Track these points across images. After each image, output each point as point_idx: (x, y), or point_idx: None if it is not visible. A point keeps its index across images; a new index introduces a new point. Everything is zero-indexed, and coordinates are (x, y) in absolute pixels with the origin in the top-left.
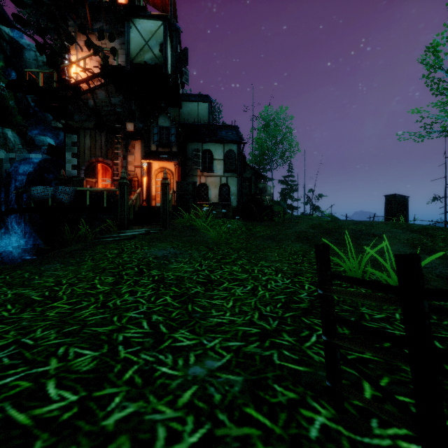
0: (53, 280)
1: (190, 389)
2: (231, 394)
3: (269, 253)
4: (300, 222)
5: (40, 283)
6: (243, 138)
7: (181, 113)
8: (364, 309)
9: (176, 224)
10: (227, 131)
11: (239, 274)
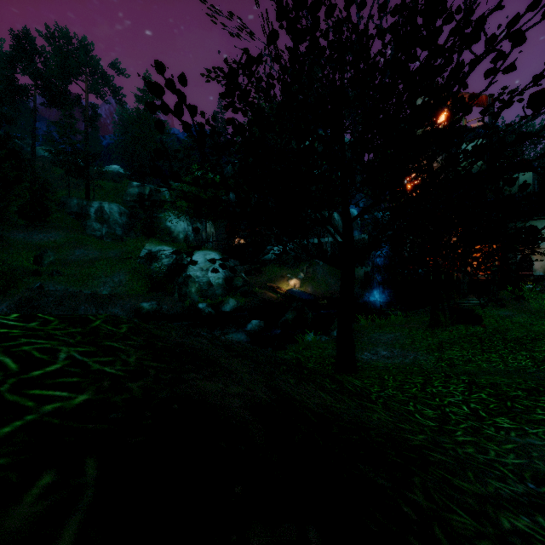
0: None
1: None
2: None
3: None
4: None
5: None
6: None
7: None
8: None
9: (502, 295)
10: None
11: None
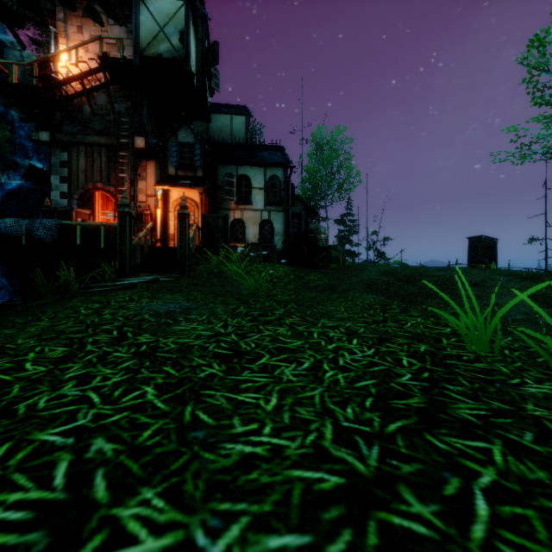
0: None
1: None
2: None
3: (332, 307)
4: (367, 268)
5: None
6: (290, 161)
7: (210, 129)
8: (533, 408)
9: (199, 270)
10: (269, 153)
11: (288, 339)
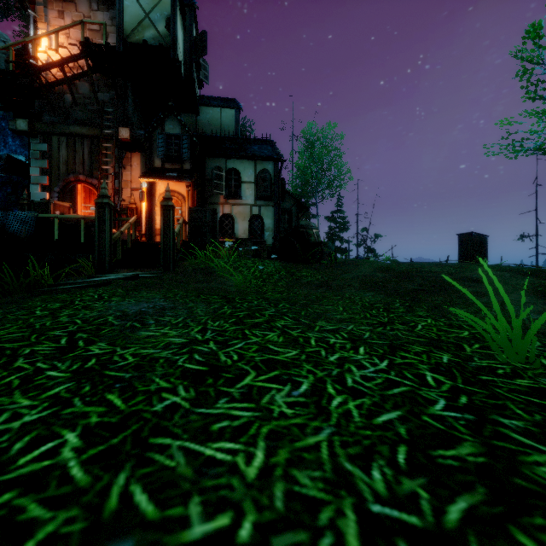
0: None
1: None
2: None
3: (329, 307)
4: (360, 264)
5: None
6: (281, 155)
7: (199, 122)
8: None
9: (184, 266)
10: (259, 146)
11: (280, 348)
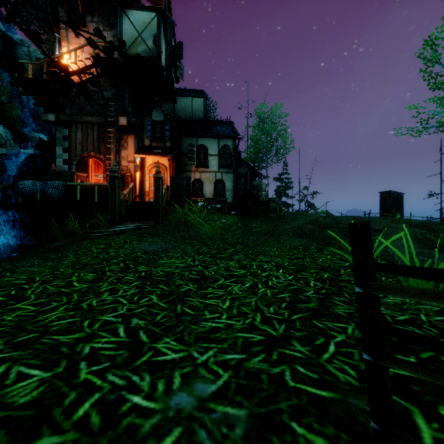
0: (25, 277)
1: (169, 435)
2: (231, 442)
3: (267, 248)
4: (297, 217)
5: (9, 281)
6: (238, 134)
7: (176, 108)
8: (382, 309)
9: (169, 219)
10: (222, 127)
11: (236, 269)
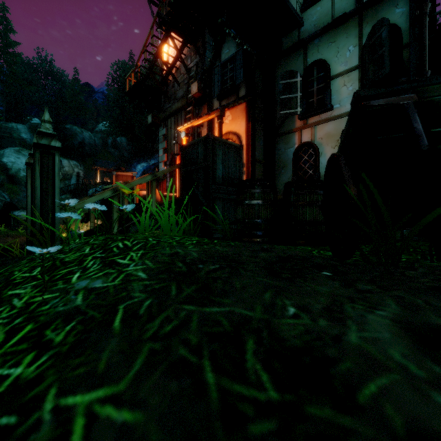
0: None
1: None
2: None
3: None
4: None
5: None
6: None
7: (302, 35)
8: None
9: None
10: None
11: None
